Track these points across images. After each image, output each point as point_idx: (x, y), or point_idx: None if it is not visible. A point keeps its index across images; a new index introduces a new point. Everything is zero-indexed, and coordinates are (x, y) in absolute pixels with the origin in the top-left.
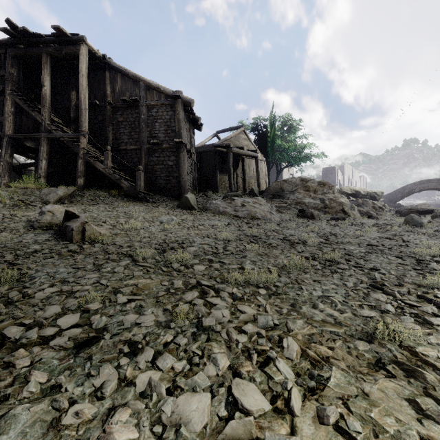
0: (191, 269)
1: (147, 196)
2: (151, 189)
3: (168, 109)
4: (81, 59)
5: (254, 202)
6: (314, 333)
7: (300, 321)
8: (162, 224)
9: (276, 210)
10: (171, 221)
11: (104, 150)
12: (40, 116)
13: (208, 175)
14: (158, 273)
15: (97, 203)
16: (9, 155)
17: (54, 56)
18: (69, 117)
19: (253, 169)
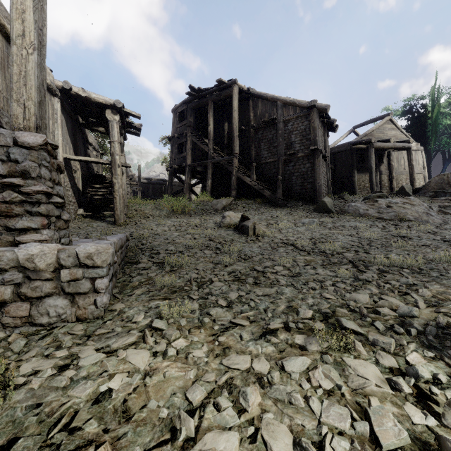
0: (341, 255)
1: (285, 202)
2: (287, 195)
3: (303, 120)
4: (234, 98)
5: (404, 202)
6: (448, 291)
7: (438, 286)
8: (306, 225)
9: (437, 210)
10: (312, 223)
11: (248, 166)
12: (207, 148)
13: (343, 176)
14: (317, 255)
15: (248, 210)
16: (189, 178)
17: (216, 101)
18: (223, 144)
19: (403, 163)
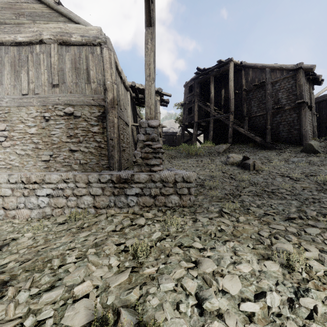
0: None
1: (274, 145)
2: (275, 140)
3: (290, 80)
4: (230, 71)
5: None
6: None
7: None
8: (296, 163)
9: None
10: (301, 161)
11: (240, 119)
12: (209, 109)
13: None
14: (310, 184)
15: (243, 152)
16: (196, 131)
17: (216, 75)
18: (220, 105)
19: None
